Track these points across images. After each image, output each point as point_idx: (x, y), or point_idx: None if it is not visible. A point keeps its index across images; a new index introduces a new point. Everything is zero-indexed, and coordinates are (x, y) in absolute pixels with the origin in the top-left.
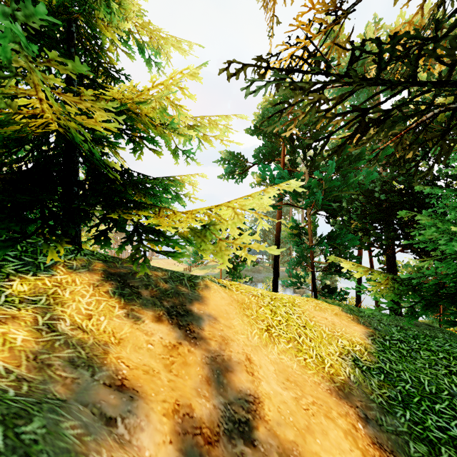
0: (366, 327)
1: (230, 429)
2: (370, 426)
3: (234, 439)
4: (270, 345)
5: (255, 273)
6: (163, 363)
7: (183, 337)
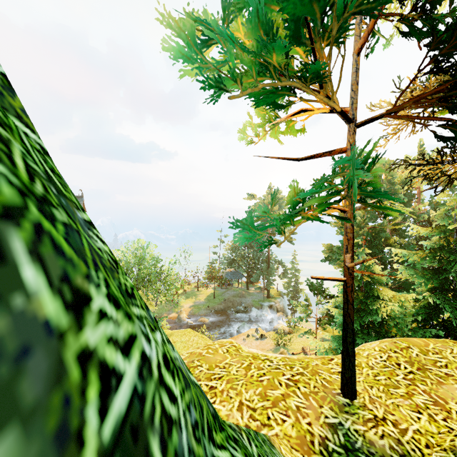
0: None
1: None
2: None
3: None
4: None
5: (242, 298)
6: None
7: None
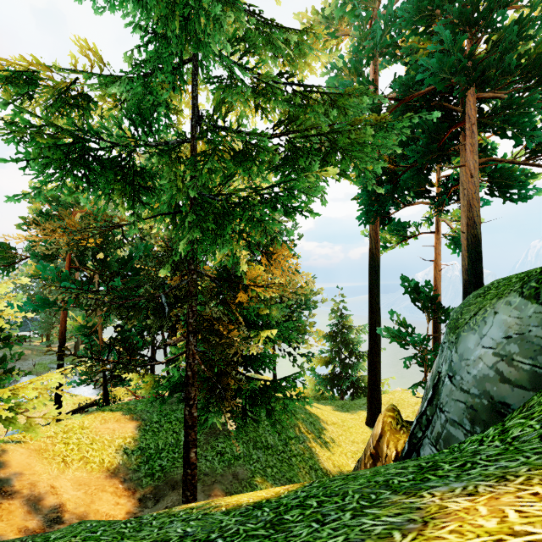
0: (137, 421)
1: (50, 524)
2: (126, 483)
3: (53, 526)
4: (67, 470)
5: (18, 362)
6: None
7: (1, 498)
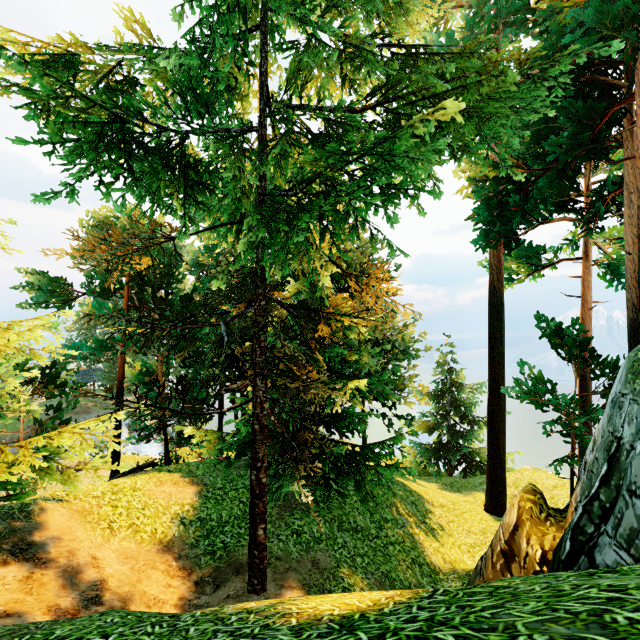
0: (198, 486)
1: (87, 604)
2: (181, 560)
3: (90, 607)
4: (112, 539)
5: (81, 415)
6: (24, 592)
7: (33, 567)
